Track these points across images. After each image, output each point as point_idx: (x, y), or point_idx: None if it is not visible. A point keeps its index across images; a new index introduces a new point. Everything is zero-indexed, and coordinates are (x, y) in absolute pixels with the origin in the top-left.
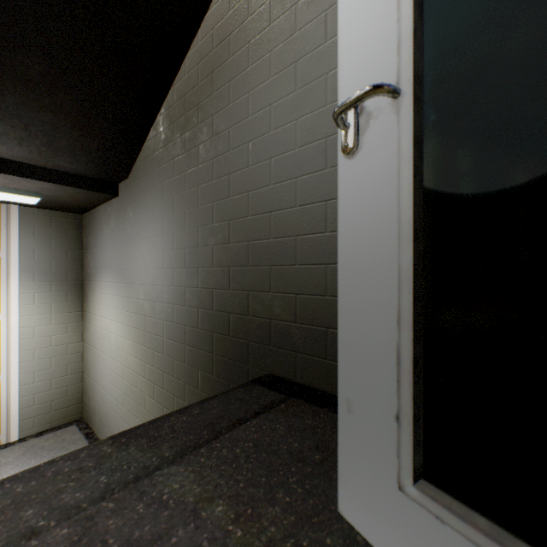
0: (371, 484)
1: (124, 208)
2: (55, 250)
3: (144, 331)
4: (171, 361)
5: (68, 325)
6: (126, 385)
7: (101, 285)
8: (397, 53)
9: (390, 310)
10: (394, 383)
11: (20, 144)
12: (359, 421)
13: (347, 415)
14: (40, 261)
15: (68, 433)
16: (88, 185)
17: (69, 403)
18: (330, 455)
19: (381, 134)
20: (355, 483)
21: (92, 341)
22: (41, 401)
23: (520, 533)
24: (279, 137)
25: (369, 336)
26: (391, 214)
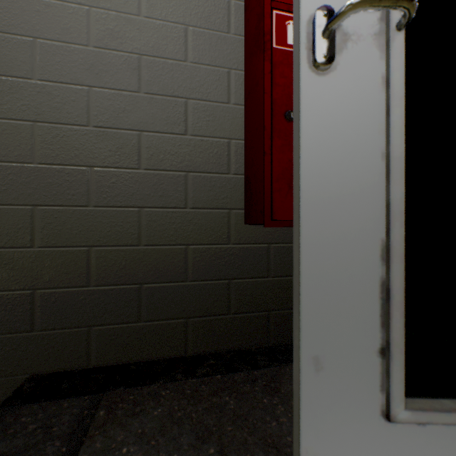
0: (349, 436)
1: None
2: None
3: None
4: None
5: None
6: None
7: None
8: None
9: (372, 246)
10: (377, 318)
11: None
12: (333, 375)
13: (315, 376)
14: None
15: None
16: None
17: None
18: (220, 435)
19: (362, 63)
20: (328, 448)
21: None
22: None
23: None
24: (55, 13)
25: (346, 276)
26: (374, 149)
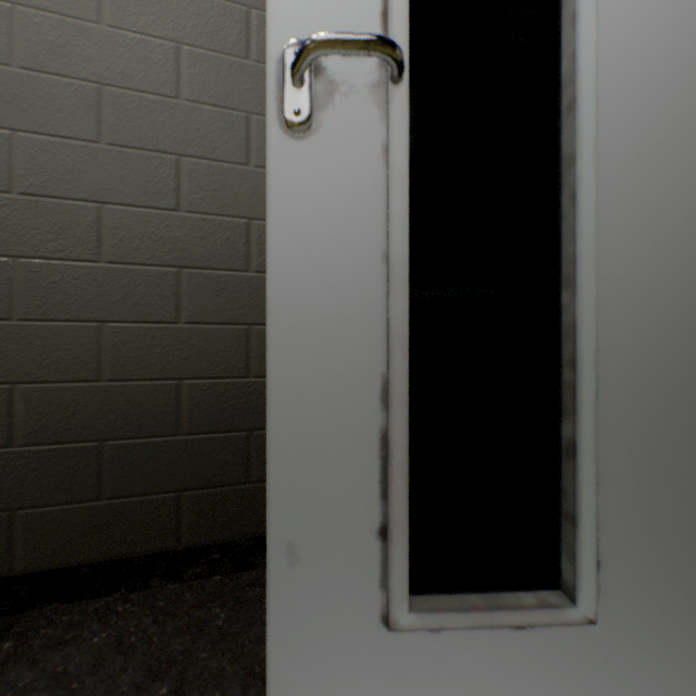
0: (337, 654)
1: None
2: None
3: None
4: None
5: None
6: None
7: None
8: (379, 22)
9: (369, 384)
10: (376, 486)
11: None
12: (314, 569)
13: (289, 571)
14: None
15: None
16: None
17: None
18: (185, 667)
19: (355, 125)
20: (307, 673)
21: None
22: None
23: (497, 586)
24: None
25: (334, 427)
26: (372, 247)
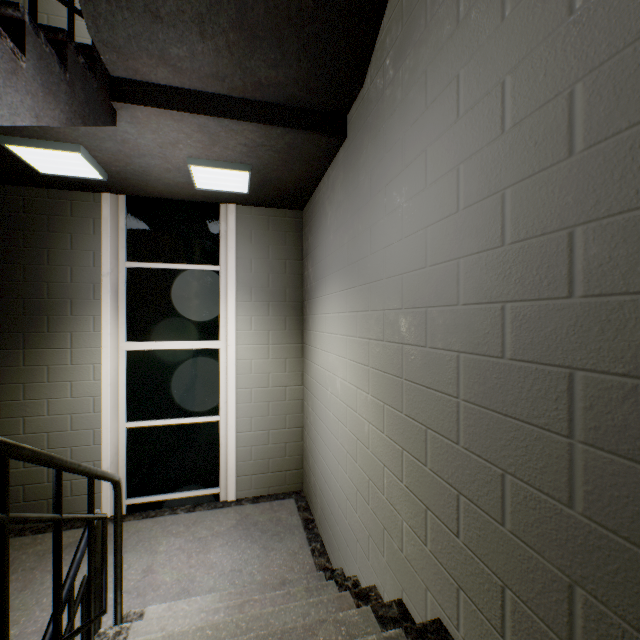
0: None
1: (356, 148)
2: (272, 261)
3: (399, 377)
4: (488, 471)
5: (286, 360)
6: (359, 476)
7: (322, 302)
8: None
9: None
10: None
11: (201, 36)
12: None
13: None
14: (257, 275)
15: (284, 511)
16: (302, 123)
17: (287, 466)
18: None
19: None
20: None
21: (312, 386)
22: (257, 456)
23: None
24: None
25: None
26: None
